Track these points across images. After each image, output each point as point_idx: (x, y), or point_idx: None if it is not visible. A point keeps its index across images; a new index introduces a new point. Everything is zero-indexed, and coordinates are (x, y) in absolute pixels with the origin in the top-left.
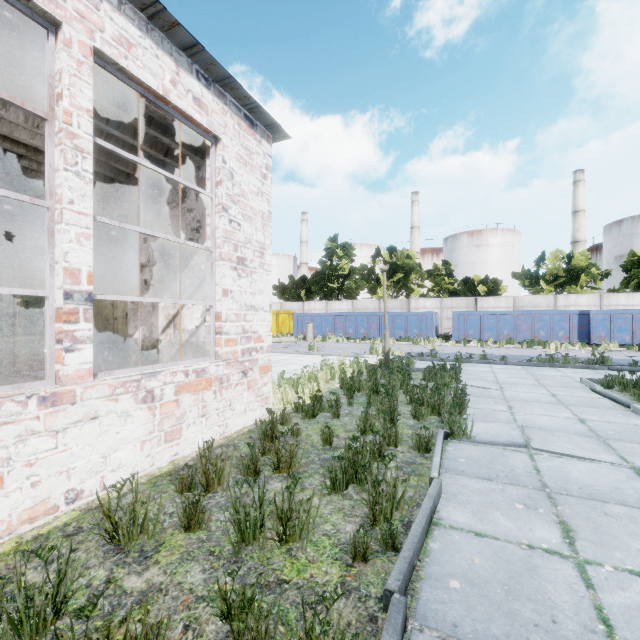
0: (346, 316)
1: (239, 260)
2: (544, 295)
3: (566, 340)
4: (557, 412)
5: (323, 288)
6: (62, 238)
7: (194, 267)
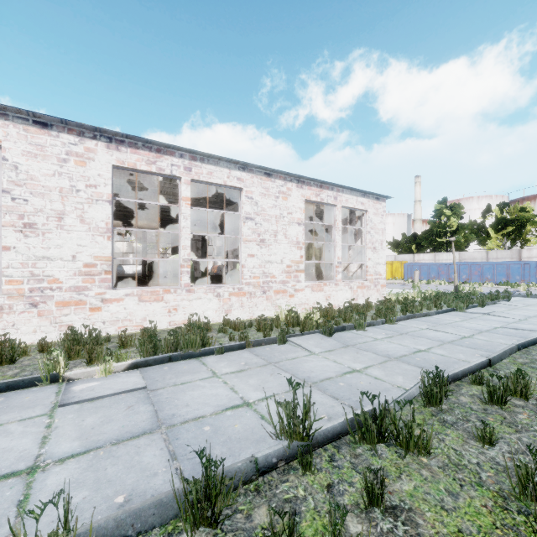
0: (449, 265)
1: (373, 248)
2: None
3: None
4: (535, 312)
5: (432, 242)
6: (337, 250)
7: (355, 248)
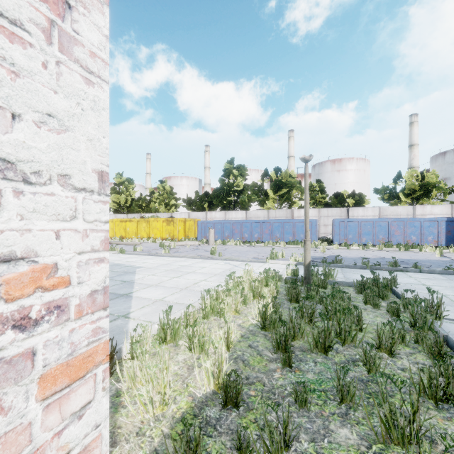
0: (242, 223)
1: None
2: (404, 206)
3: (435, 243)
4: None
5: (222, 201)
6: None
7: None
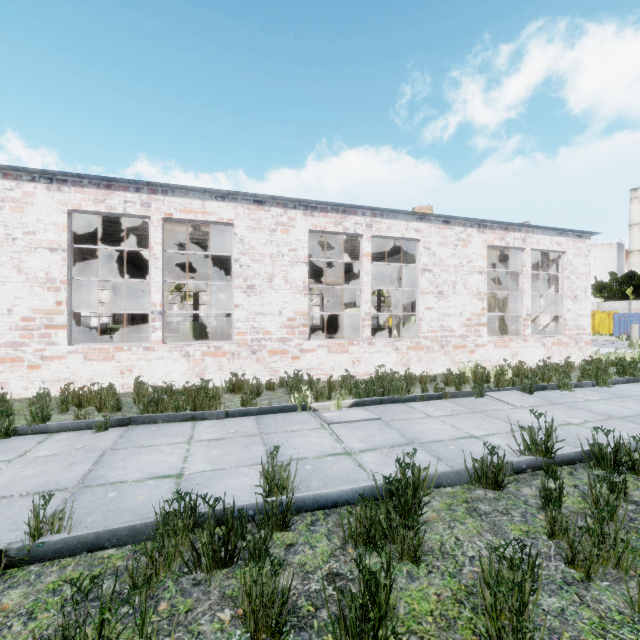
0: None
1: (574, 296)
2: None
3: None
4: None
5: None
6: (525, 301)
7: (545, 297)
